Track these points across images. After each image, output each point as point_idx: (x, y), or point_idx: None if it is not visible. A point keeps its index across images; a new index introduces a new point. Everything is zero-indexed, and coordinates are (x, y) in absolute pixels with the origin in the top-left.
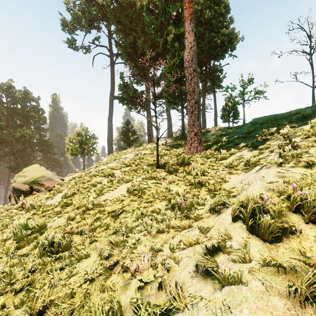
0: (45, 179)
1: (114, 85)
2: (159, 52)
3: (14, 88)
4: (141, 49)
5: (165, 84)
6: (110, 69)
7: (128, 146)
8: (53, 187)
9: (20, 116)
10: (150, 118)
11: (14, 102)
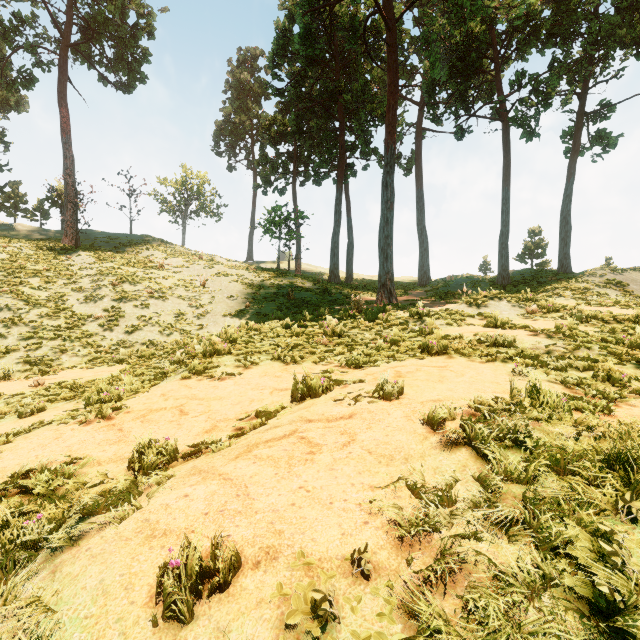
0: None
1: None
2: None
3: None
4: None
5: None
6: None
7: None
8: None
9: None
10: None
11: None
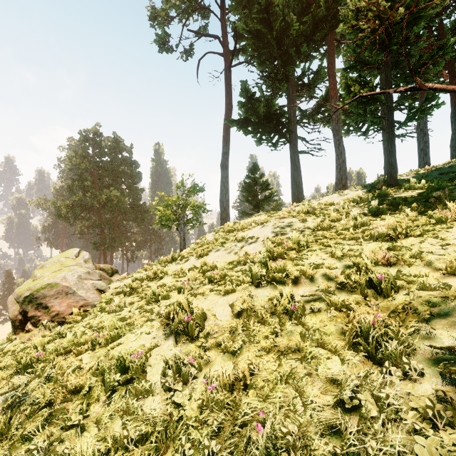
0: (54, 292)
1: (231, 104)
2: (317, 19)
3: (102, 135)
4: (282, 17)
5: (330, 80)
6: (225, 76)
7: (255, 210)
8: (69, 314)
9: (109, 173)
10: (297, 156)
11: (102, 154)
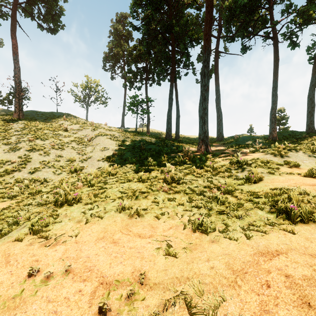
0: None
1: None
2: None
3: None
4: None
5: None
6: None
7: None
8: None
9: None
10: None
11: None
